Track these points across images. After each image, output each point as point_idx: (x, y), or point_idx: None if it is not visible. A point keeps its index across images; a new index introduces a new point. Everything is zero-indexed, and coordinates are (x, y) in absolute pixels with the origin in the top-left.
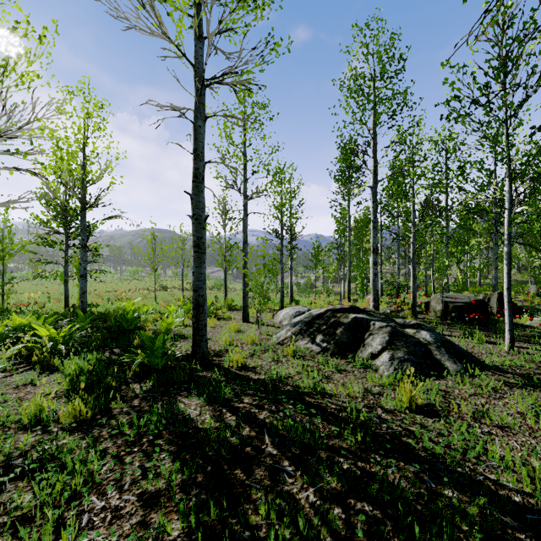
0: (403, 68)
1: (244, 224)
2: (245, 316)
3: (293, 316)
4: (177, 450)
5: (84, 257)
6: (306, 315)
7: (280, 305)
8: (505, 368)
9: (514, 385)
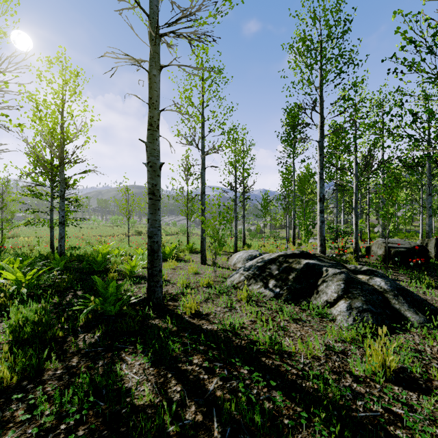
0: (349, 29)
1: (202, 177)
2: (203, 259)
3: (246, 259)
4: None
5: (62, 206)
6: (258, 260)
7: (234, 248)
8: None
9: None
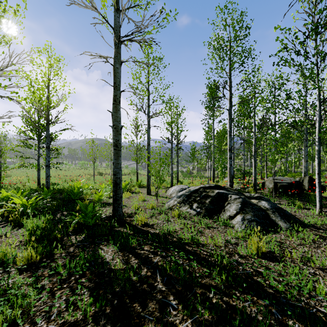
0: (248, 33)
1: (148, 133)
2: (148, 191)
3: (179, 191)
4: (94, 286)
5: (48, 154)
6: (186, 191)
7: (170, 184)
8: (318, 225)
9: (326, 237)
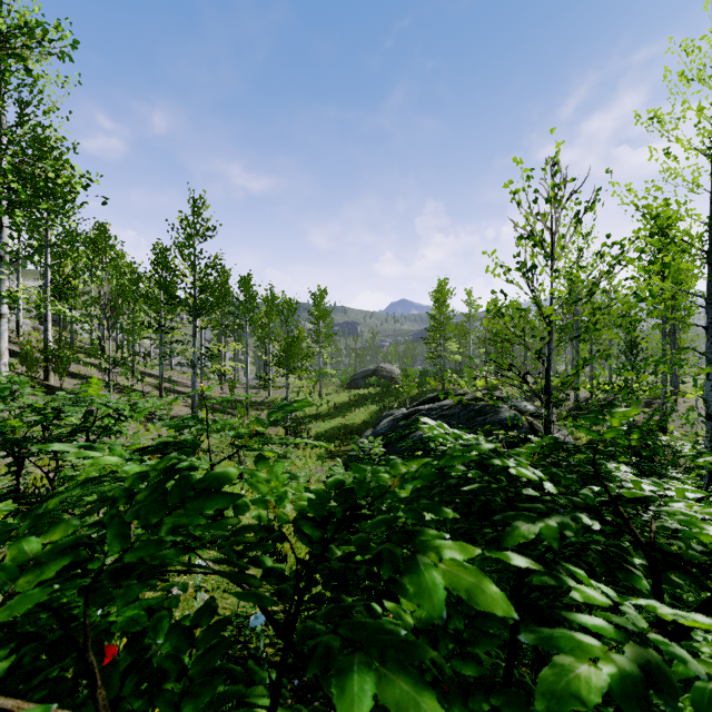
0: None
1: None
2: None
3: None
4: None
5: None
6: None
7: None
8: None
9: None
